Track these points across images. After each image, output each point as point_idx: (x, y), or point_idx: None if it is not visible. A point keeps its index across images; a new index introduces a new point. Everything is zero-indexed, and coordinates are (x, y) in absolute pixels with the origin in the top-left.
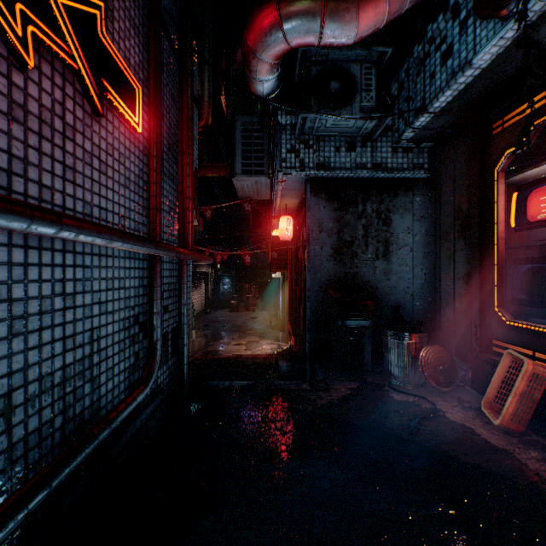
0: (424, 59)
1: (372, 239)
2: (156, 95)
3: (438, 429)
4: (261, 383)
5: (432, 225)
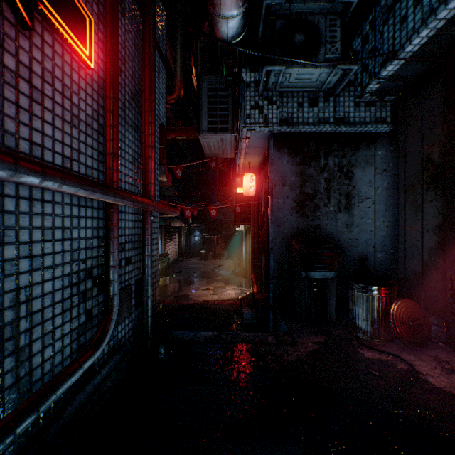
0: (394, 3)
1: (334, 192)
2: (112, 32)
3: (425, 399)
4: (226, 334)
5: (394, 178)
